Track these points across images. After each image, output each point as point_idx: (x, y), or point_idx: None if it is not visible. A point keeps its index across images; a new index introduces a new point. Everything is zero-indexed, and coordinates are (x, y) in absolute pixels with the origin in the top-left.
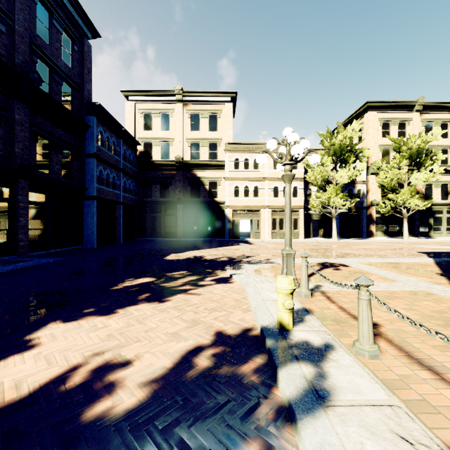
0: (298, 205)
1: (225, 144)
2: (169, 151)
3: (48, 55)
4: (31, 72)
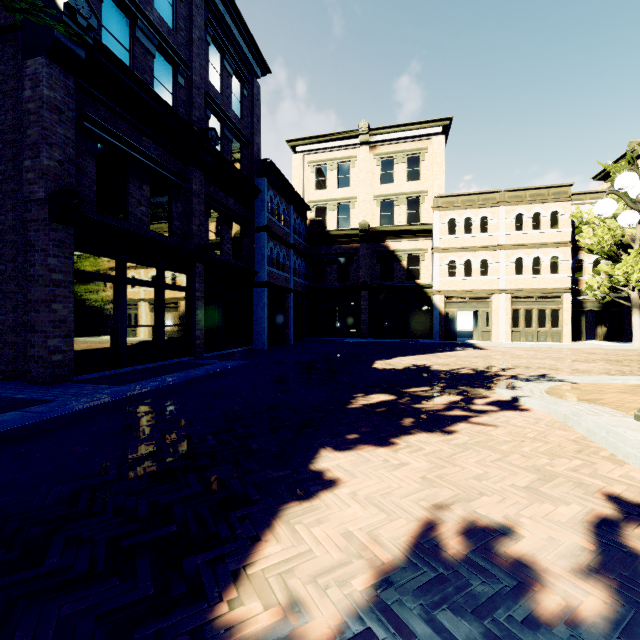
0: (560, 287)
1: (433, 198)
2: (349, 216)
3: (221, 106)
4: (209, 130)
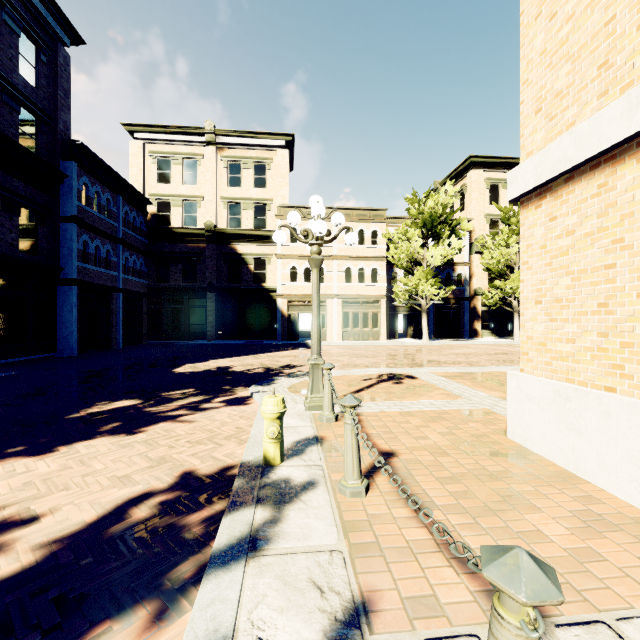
0: (378, 294)
1: (277, 207)
2: (195, 215)
3: None
4: None
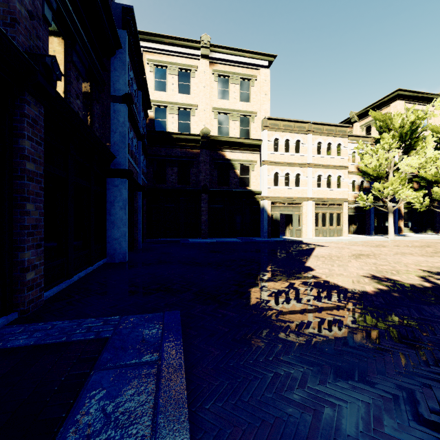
0: (343, 198)
1: (263, 119)
2: (189, 122)
3: None
4: None
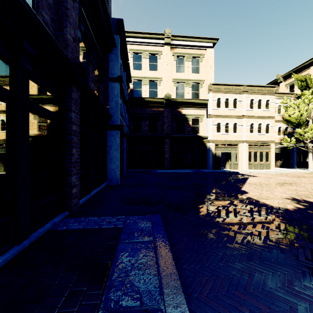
0: (271, 140)
1: (209, 84)
2: (156, 90)
3: None
4: None
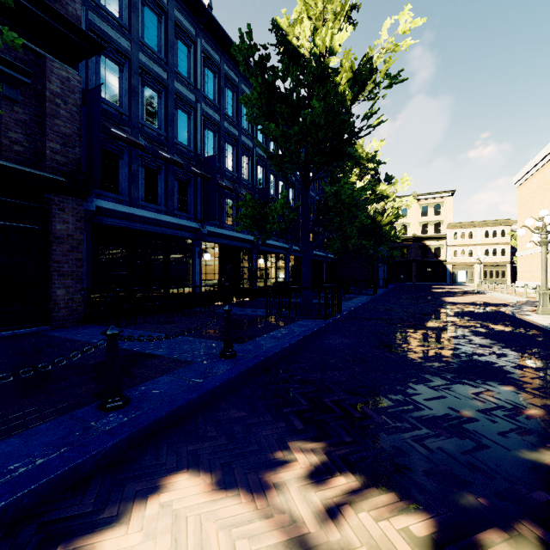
0: (505, 261)
1: (447, 224)
2: (406, 230)
3: None
4: None
